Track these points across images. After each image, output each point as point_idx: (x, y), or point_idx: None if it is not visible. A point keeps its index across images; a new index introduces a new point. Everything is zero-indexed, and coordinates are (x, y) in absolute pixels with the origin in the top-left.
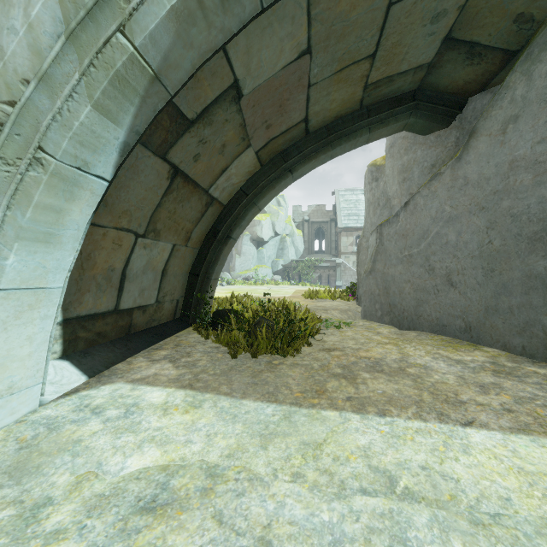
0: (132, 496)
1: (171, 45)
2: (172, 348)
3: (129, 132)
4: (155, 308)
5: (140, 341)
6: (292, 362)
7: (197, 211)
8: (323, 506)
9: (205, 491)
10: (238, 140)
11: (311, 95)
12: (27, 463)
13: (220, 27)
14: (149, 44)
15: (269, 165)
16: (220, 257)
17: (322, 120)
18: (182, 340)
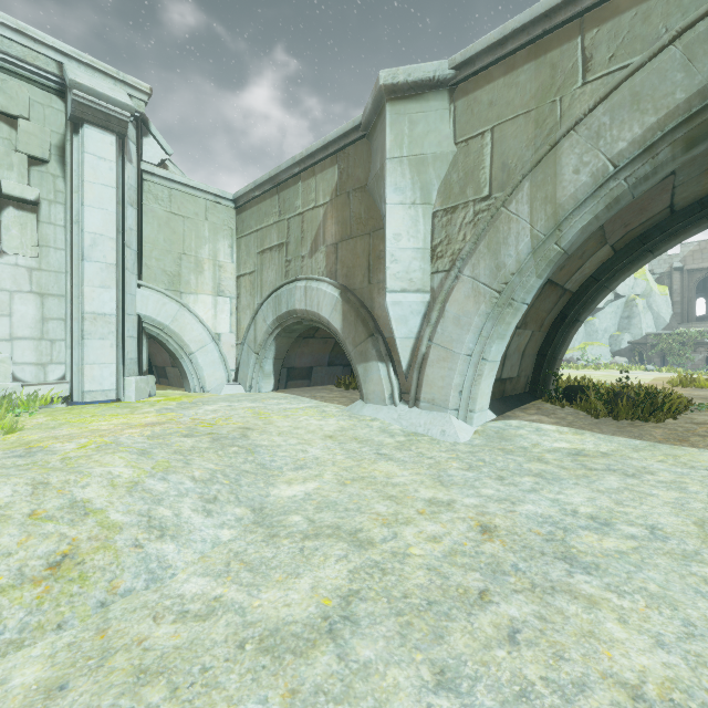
0: (565, 452)
1: (576, 238)
2: (536, 410)
3: (544, 279)
4: (516, 381)
5: (511, 403)
6: (654, 426)
7: (552, 303)
8: (677, 469)
9: (603, 456)
10: (595, 245)
11: (676, 191)
12: (504, 437)
13: (605, 218)
14: (567, 243)
15: (624, 250)
16: (566, 339)
17: (693, 198)
18: (540, 406)
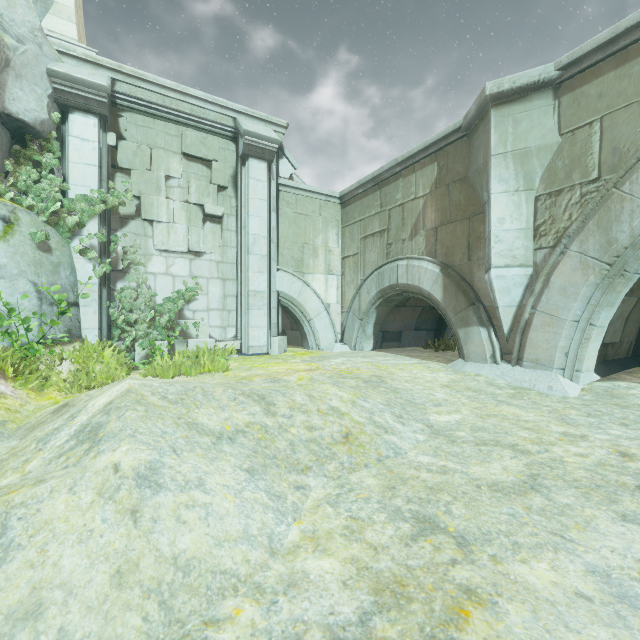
0: None
1: None
2: None
3: None
4: (618, 346)
5: (613, 366)
6: None
7: None
8: None
9: None
10: None
11: None
12: (614, 395)
13: None
14: None
15: None
16: None
17: None
18: None
